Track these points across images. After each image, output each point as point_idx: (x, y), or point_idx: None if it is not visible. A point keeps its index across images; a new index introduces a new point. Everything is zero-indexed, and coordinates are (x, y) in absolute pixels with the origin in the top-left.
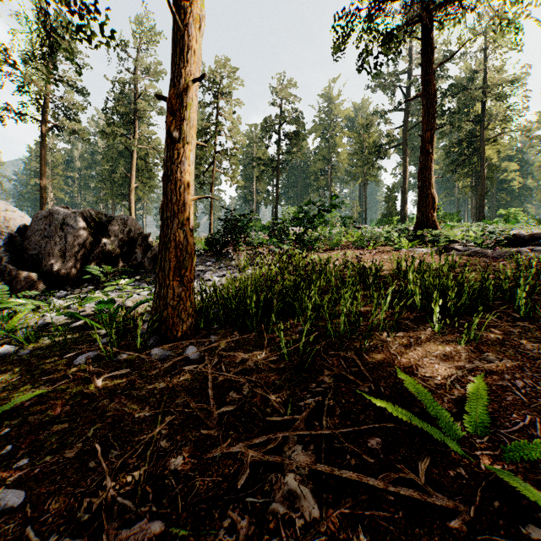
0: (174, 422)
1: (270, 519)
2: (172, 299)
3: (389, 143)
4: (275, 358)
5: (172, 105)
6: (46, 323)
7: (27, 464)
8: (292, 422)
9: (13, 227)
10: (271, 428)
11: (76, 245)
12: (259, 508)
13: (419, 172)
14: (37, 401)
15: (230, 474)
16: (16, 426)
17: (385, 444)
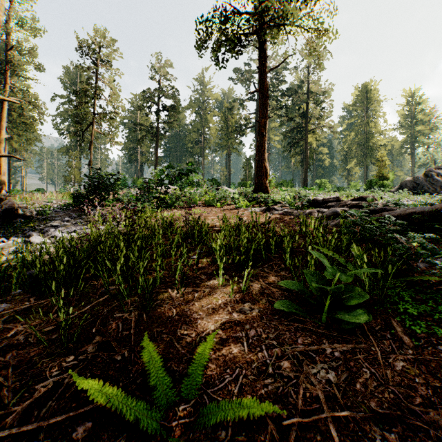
0: None
1: None
2: None
3: (245, 124)
4: (51, 328)
5: None
6: None
7: None
8: (9, 415)
9: None
10: None
11: None
12: None
13: (257, 149)
14: None
15: None
16: None
17: (92, 429)
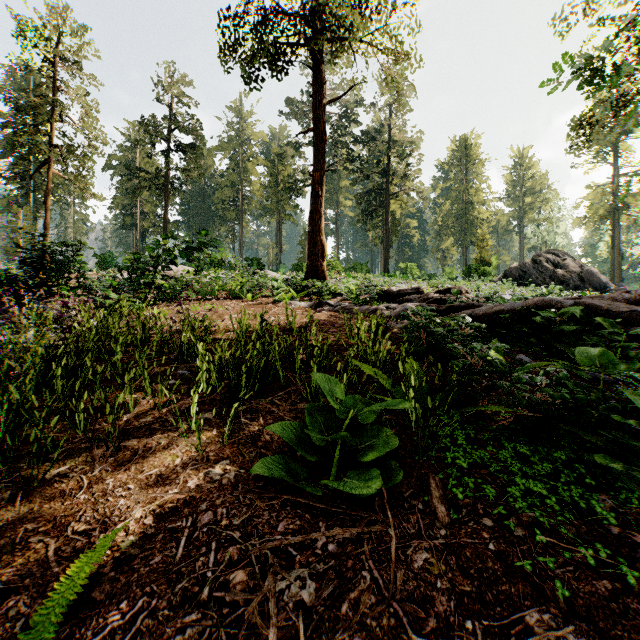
0: None
1: None
2: None
3: (303, 180)
4: None
5: None
6: None
7: None
8: None
9: None
10: None
11: None
12: None
13: (310, 216)
14: None
15: None
16: None
17: None
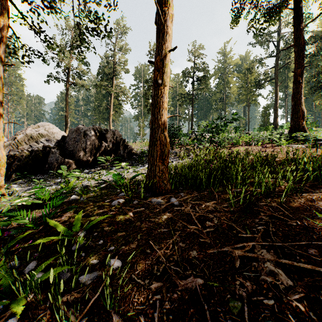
0: (181, 234)
1: (262, 283)
2: (158, 172)
3: (265, 78)
4: (226, 205)
5: (158, 65)
6: (86, 185)
7: (114, 249)
8: (253, 238)
9: (55, 137)
10: (241, 241)
11: (91, 145)
12: (253, 278)
13: (292, 96)
14: (103, 221)
15: (227, 261)
16: (99, 232)
17: (319, 252)
